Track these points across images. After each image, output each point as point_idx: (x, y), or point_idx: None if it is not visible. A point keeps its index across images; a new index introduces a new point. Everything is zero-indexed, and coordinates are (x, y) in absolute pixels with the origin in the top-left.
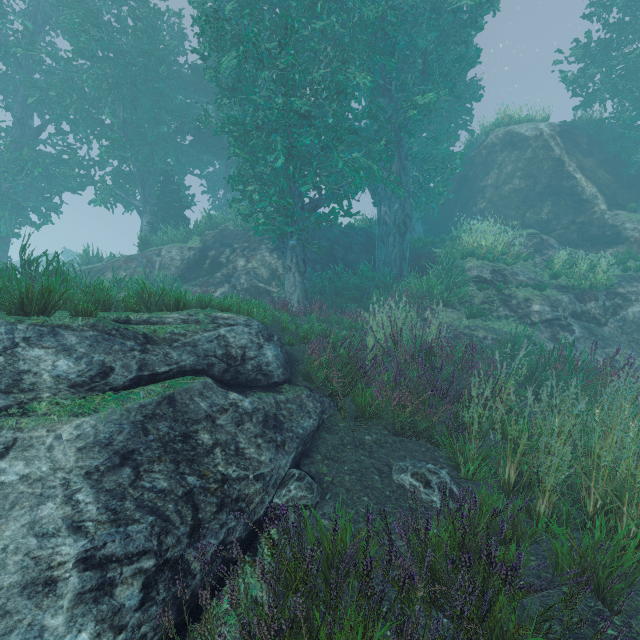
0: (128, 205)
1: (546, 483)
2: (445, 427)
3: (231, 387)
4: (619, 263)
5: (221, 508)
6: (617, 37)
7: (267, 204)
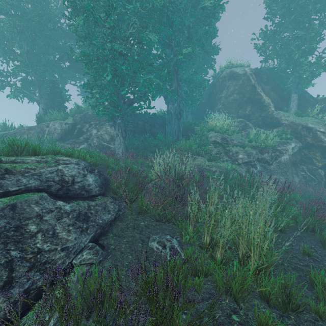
0: (31, 98)
1: (220, 243)
2: (183, 216)
3: (62, 198)
4: (279, 135)
5: (31, 269)
6: (279, 29)
7: (104, 100)
